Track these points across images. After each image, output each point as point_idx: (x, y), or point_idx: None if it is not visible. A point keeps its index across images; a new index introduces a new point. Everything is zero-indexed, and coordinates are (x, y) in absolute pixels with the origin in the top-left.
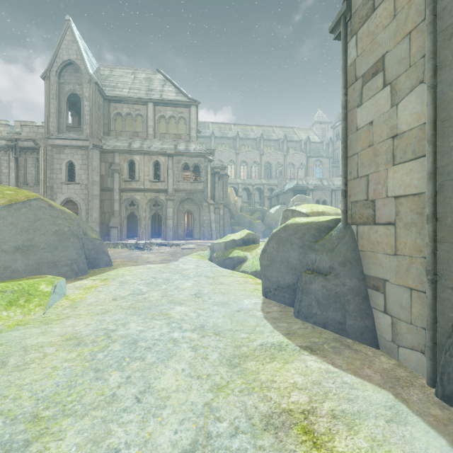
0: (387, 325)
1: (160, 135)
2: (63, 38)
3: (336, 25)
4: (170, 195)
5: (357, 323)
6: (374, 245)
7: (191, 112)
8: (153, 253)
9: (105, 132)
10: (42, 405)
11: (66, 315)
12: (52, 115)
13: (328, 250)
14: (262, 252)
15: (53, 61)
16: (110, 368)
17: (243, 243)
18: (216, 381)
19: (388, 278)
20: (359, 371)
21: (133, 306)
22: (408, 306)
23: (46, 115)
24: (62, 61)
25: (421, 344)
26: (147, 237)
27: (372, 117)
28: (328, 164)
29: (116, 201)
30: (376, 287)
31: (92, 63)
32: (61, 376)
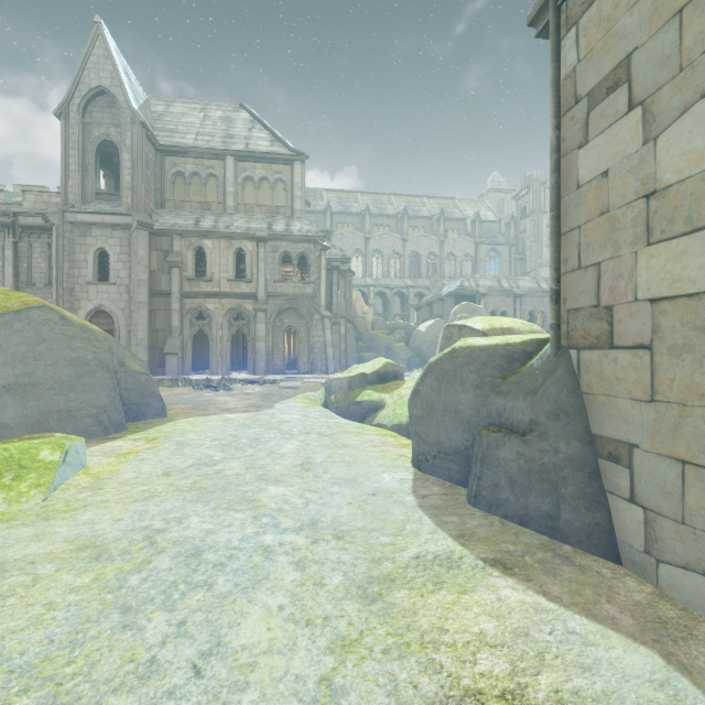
0: (636, 524)
1: (245, 208)
2: (90, 52)
3: (540, 11)
4: (262, 302)
5: (581, 517)
6: (610, 384)
7: (294, 172)
8: (233, 395)
9: (157, 202)
10: (18, 683)
11: (83, 502)
12: (73, 174)
13: (527, 391)
14: (413, 394)
15: (74, 89)
16: (150, 605)
17: (379, 380)
18: (341, 631)
19: (637, 442)
20: (594, 608)
21: (197, 487)
22: (678, 492)
23: (62, 175)
24: (89, 89)
25: (703, 560)
26: (225, 369)
27: (607, 164)
28: (509, 255)
29: (175, 312)
30: (615, 457)
31: (137, 92)
32: (61, 621)
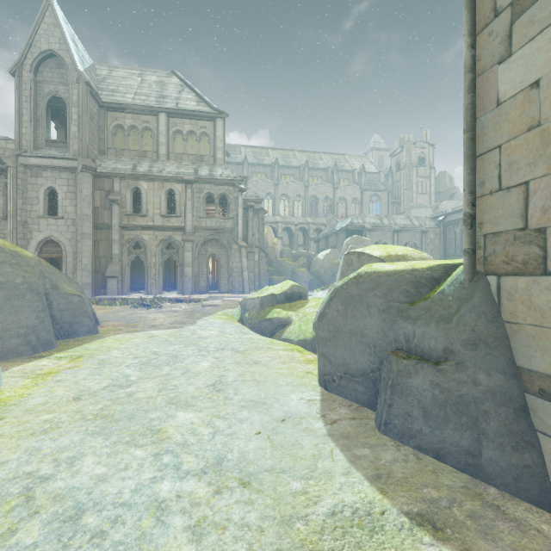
0: None
1: (175, 156)
2: (40, 20)
3: None
4: (189, 234)
5: (506, 457)
6: (542, 313)
7: (217, 127)
8: (162, 313)
9: (100, 149)
10: None
11: None
12: (25, 124)
13: (440, 318)
14: (320, 317)
15: (26, 51)
16: None
17: (286, 299)
18: None
19: None
20: None
21: (104, 414)
22: None
23: (16, 124)
24: (40, 52)
25: None
26: (158, 290)
27: (538, 73)
28: (387, 200)
29: (115, 242)
30: (550, 395)
31: (83, 57)
32: None
